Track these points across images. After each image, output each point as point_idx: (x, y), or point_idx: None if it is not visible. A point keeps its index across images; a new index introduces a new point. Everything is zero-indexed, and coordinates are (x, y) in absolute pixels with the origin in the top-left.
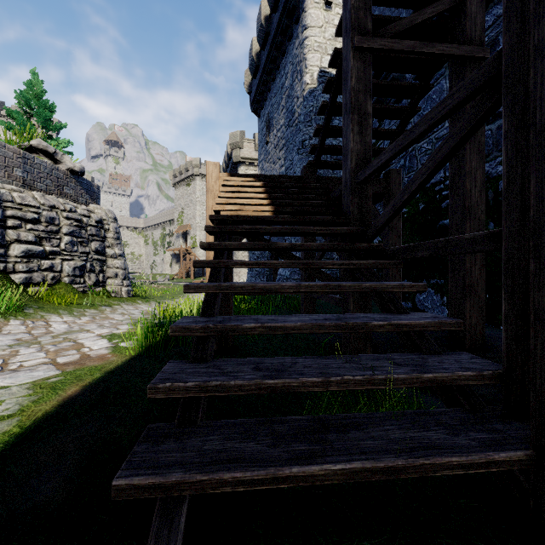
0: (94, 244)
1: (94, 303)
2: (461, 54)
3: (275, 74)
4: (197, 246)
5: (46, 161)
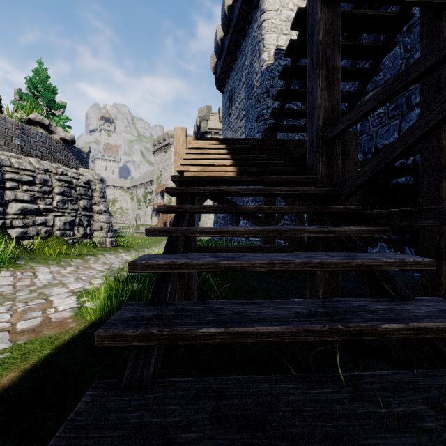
0: (82, 202)
1: (80, 253)
2: (437, 2)
3: (236, 55)
4: (173, 202)
5: (41, 131)
